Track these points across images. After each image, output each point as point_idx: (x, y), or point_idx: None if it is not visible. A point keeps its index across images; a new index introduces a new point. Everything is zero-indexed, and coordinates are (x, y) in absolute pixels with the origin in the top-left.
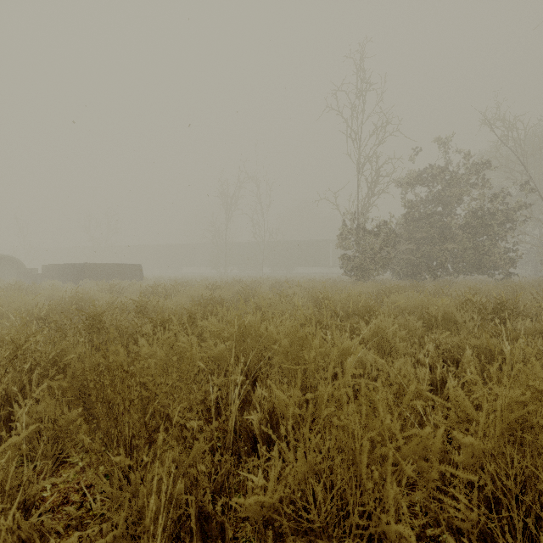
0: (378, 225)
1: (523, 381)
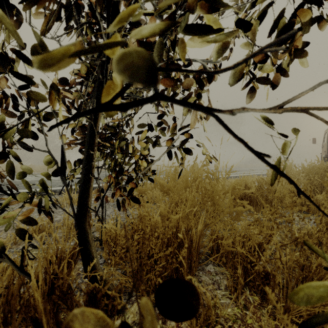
0: None
1: None
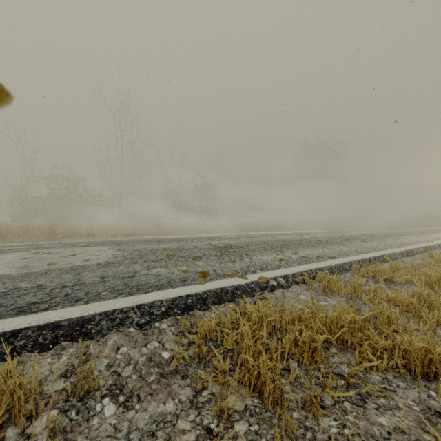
0: (34, 197)
1: (20, 226)
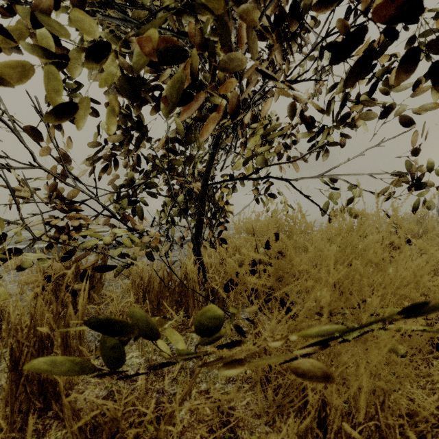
0: None
1: None
